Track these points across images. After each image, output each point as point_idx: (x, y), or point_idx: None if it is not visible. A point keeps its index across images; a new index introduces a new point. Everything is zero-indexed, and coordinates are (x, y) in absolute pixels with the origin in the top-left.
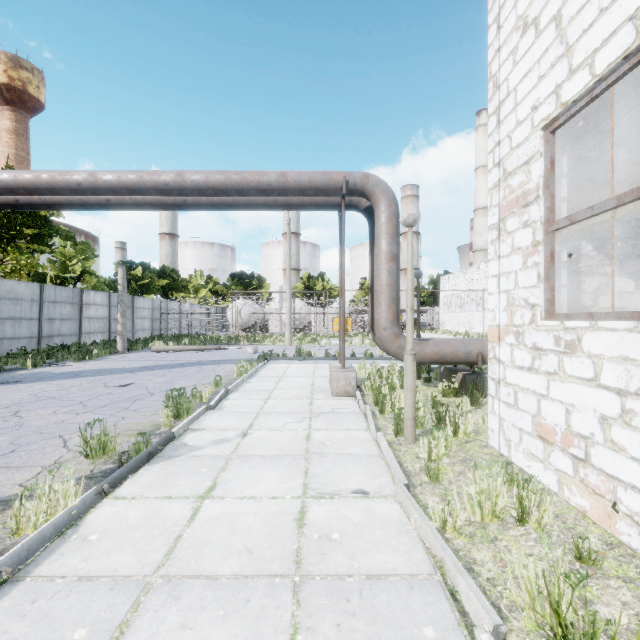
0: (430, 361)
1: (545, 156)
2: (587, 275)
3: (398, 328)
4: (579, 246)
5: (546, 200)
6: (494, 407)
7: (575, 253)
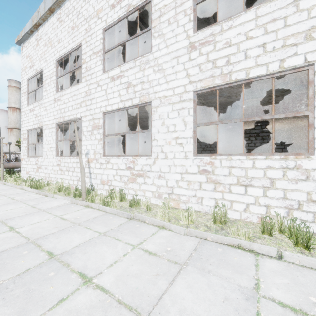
0: (12, 168)
1: (27, 134)
2: (40, 150)
3: (0, 159)
4: (38, 145)
5: (27, 140)
6: (22, 172)
7: (38, 147)
